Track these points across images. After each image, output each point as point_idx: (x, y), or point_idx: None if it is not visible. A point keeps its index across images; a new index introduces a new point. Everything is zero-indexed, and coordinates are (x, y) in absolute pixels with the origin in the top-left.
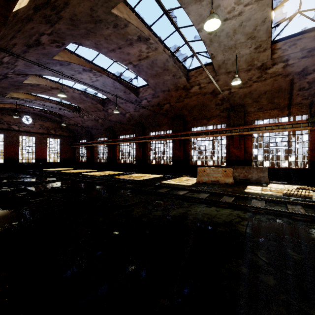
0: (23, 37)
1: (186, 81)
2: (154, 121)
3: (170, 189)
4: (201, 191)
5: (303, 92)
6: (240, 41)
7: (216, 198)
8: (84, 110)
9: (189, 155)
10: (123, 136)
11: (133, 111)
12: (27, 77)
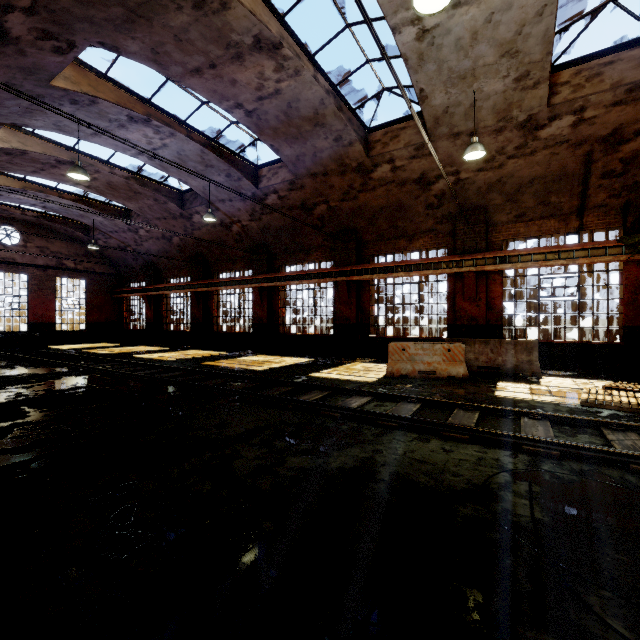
0: None
1: (363, 154)
2: (293, 241)
3: (330, 393)
4: (401, 397)
5: (612, 182)
6: (486, 61)
7: (436, 415)
8: (140, 215)
9: (369, 315)
10: (226, 274)
11: (247, 219)
12: None
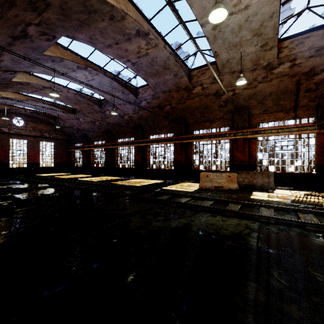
0: (7, 26)
1: (188, 82)
2: (154, 123)
3: (171, 196)
4: (205, 198)
5: (310, 94)
6: (246, 38)
7: (221, 206)
8: (80, 111)
9: (191, 159)
10: (121, 139)
11: (132, 113)
12: (15, 74)
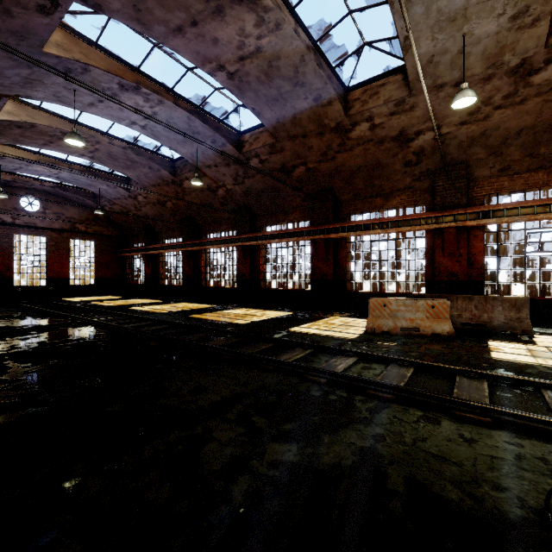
0: None
1: (342, 113)
2: (273, 203)
3: (311, 352)
4: (390, 359)
5: None
6: None
7: (436, 383)
8: (138, 183)
9: (345, 271)
10: (213, 234)
11: (231, 183)
12: (0, 102)
